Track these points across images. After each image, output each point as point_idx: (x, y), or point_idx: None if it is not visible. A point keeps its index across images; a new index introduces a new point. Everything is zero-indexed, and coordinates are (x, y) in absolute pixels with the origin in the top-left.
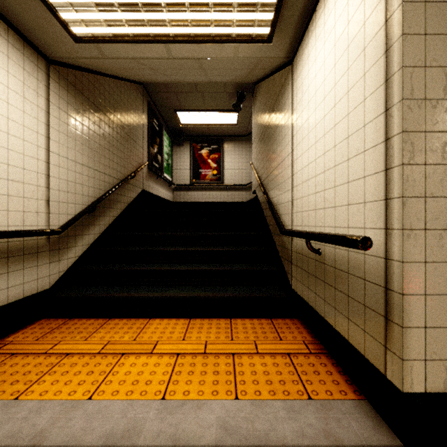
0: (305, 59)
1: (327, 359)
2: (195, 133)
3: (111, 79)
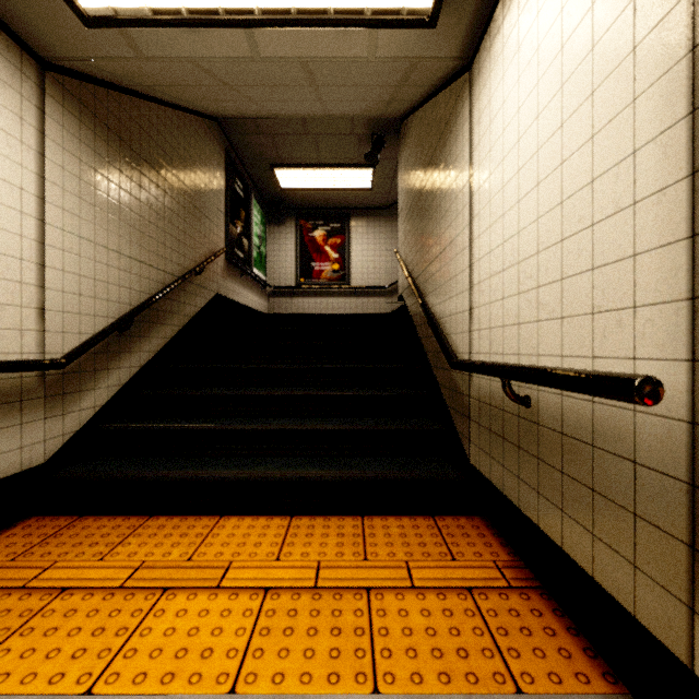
0: (497, 54)
1: (543, 600)
2: (305, 203)
3: (161, 106)
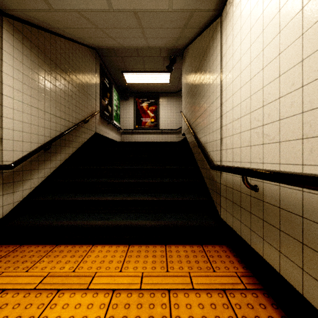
0: (237, 3)
1: (265, 297)
2: (138, 90)
3: (67, 40)
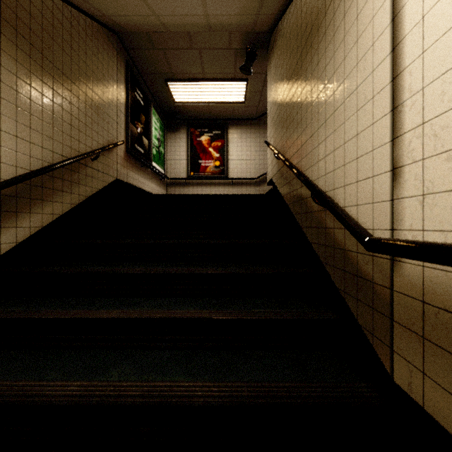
0: None
1: None
2: (194, 115)
3: None
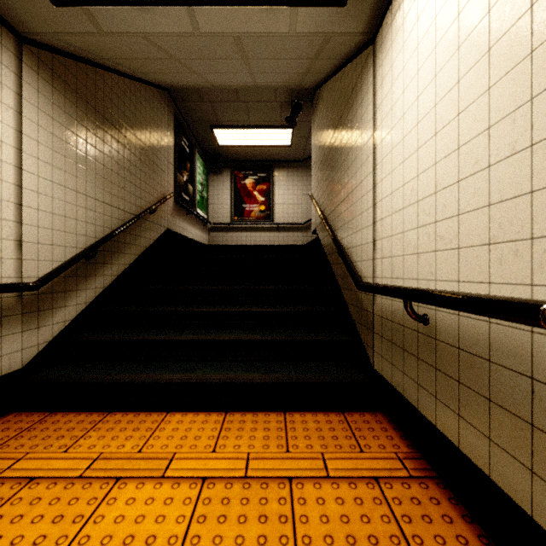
0: (398, 27)
1: (439, 489)
2: (238, 157)
3: (121, 77)
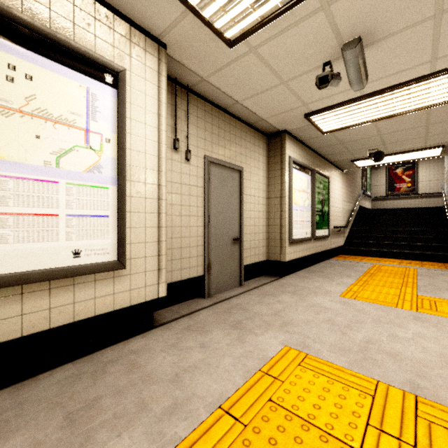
0: None
1: None
2: None
3: None
